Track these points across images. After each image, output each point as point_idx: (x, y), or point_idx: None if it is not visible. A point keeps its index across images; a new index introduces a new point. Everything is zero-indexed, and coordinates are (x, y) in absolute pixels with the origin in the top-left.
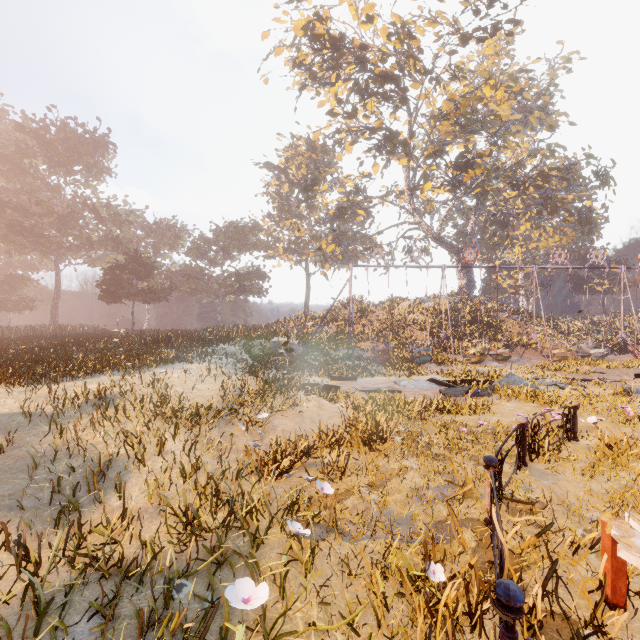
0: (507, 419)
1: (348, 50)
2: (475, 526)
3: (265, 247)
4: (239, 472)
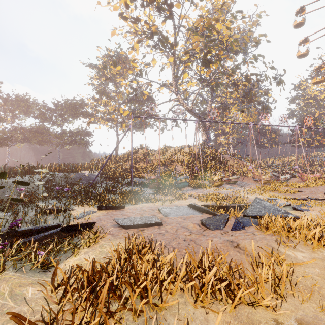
0: None
1: None
2: None
3: (89, 115)
4: None
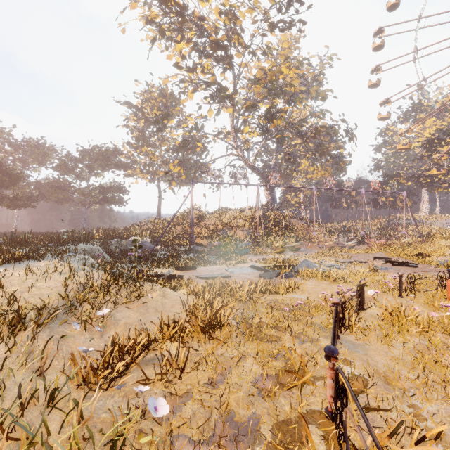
0: (312, 295)
1: (190, 18)
2: (318, 420)
3: (125, 167)
4: (53, 395)
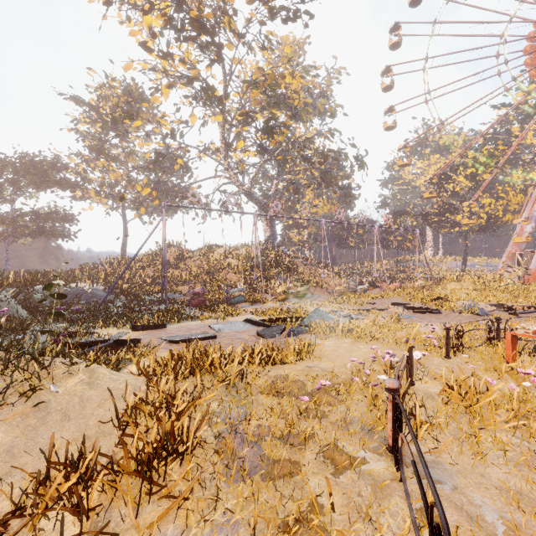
0: (335, 363)
1: None
2: None
3: (72, 186)
4: None
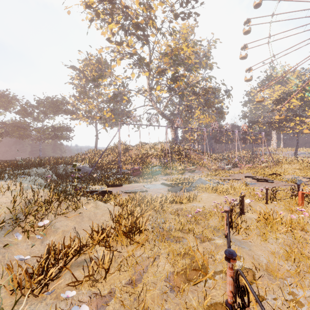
0: (206, 204)
1: (118, 6)
2: None
3: (71, 113)
4: None
